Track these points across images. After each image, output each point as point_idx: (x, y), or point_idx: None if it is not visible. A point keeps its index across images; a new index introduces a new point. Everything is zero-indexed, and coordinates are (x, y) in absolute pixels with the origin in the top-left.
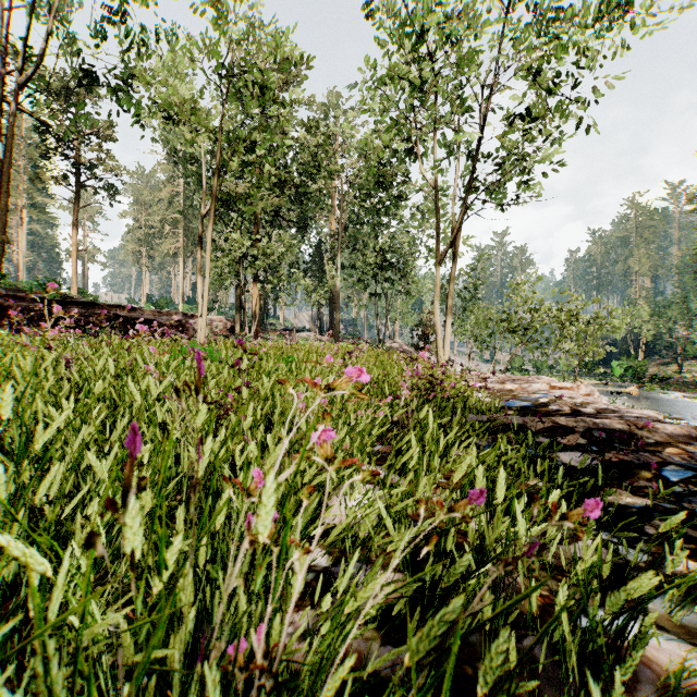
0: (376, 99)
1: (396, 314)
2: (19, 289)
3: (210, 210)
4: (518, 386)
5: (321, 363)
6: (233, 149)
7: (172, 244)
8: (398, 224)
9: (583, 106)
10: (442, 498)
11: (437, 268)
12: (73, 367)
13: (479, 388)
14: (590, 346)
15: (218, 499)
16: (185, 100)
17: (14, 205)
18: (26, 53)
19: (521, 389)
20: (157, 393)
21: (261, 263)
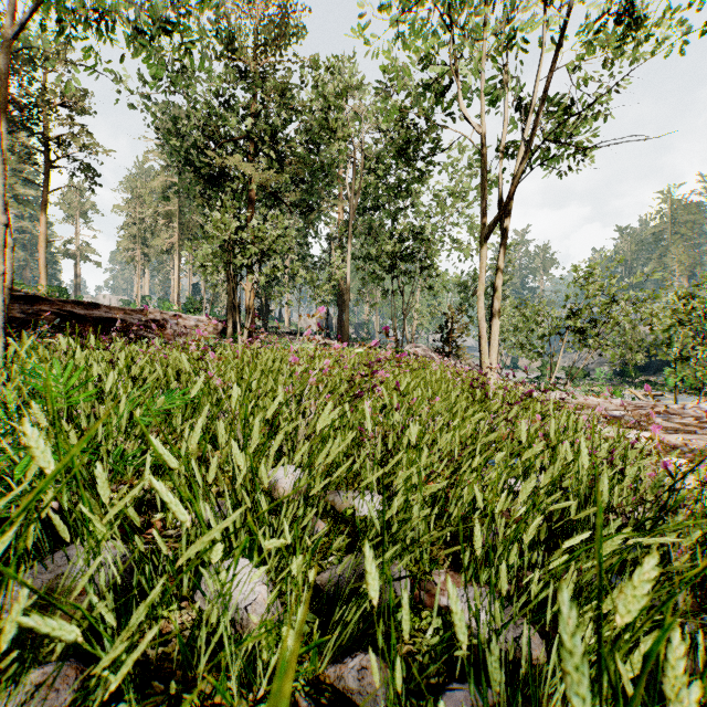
0: None
1: (415, 314)
2: None
3: None
4: None
5: None
6: None
7: (166, 239)
8: (416, 213)
9: None
10: None
11: (482, 244)
12: None
13: None
14: None
15: None
16: None
17: None
18: None
19: None
20: None
21: (253, 249)
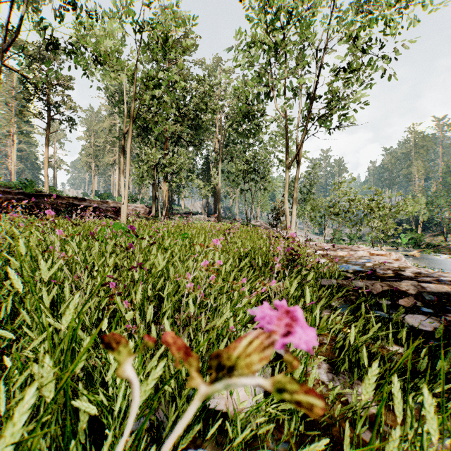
0: (245, 57)
1: (258, 203)
2: (8, 186)
3: (129, 128)
4: (347, 253)
5: (207, 245)
6: (146, 86)
7: (111, 157)
8: (259, 144)
9: (387, 61)
10: (335, 394)
11: (286, 172)
12: (4, 245)
13: (322, 255)
14: (392, 225)
15: (70, 439)
16: (110, 47)
17: (8, 132)
18: (8, 26)
19: (349, 255)
20: (47, 277)
21: (169, 169)
